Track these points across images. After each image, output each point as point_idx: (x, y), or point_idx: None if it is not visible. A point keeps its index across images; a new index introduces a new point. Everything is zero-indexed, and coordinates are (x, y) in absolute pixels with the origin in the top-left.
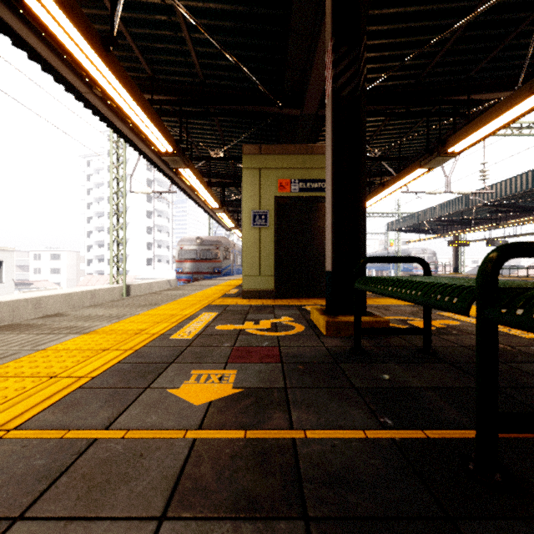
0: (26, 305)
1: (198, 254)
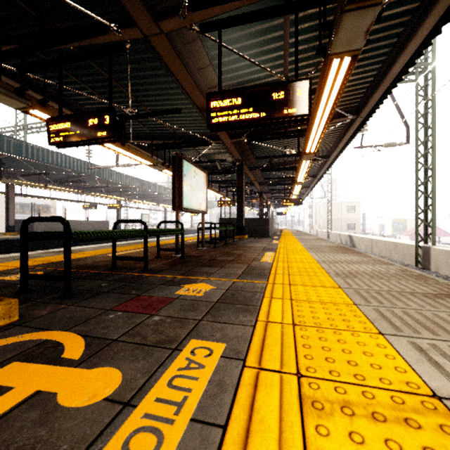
0: None
1: None
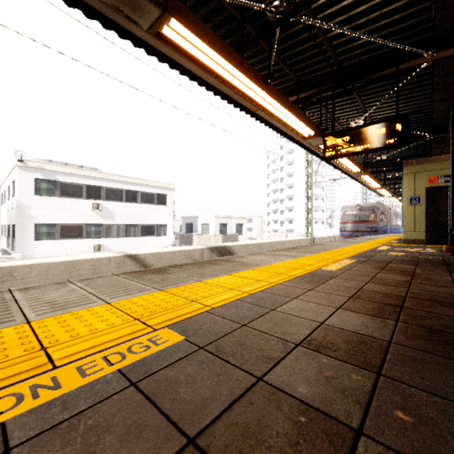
0: (279, 244)
1: (358, 218)
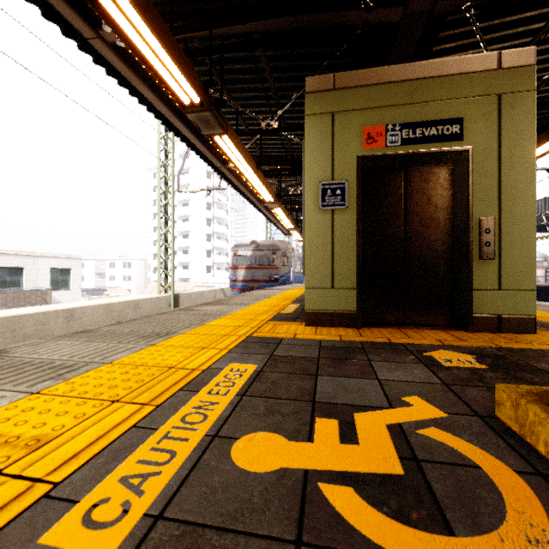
0: (56, 318)
1: (253, 260)
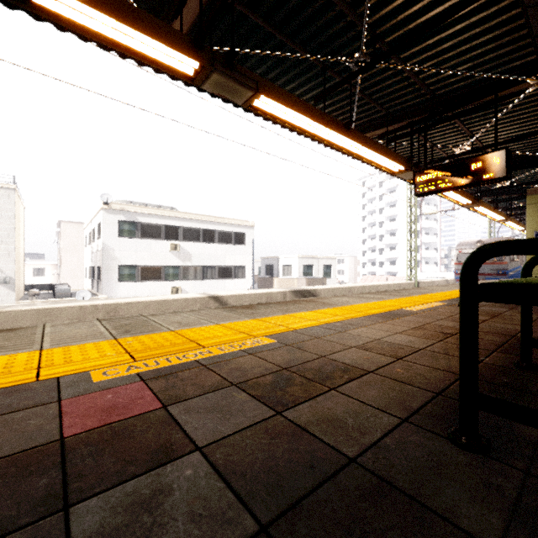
0: (373, 289)
1: None
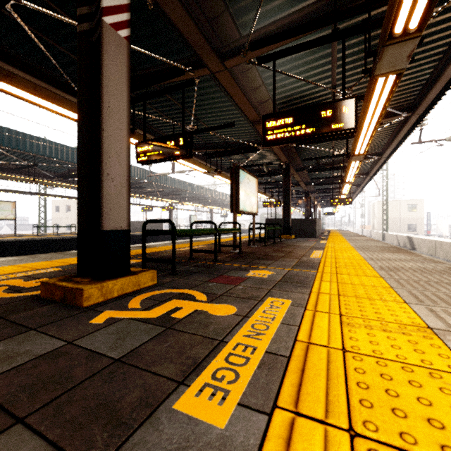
0: None
1: None
